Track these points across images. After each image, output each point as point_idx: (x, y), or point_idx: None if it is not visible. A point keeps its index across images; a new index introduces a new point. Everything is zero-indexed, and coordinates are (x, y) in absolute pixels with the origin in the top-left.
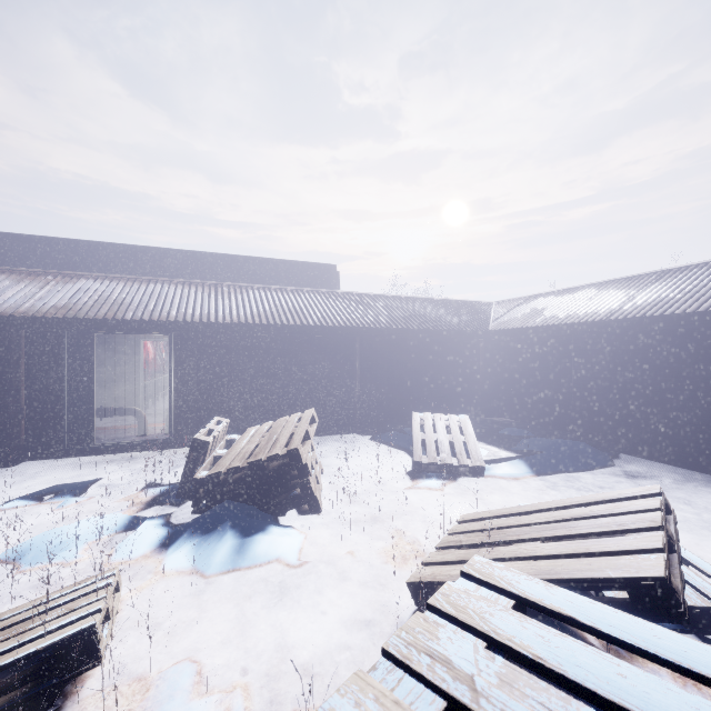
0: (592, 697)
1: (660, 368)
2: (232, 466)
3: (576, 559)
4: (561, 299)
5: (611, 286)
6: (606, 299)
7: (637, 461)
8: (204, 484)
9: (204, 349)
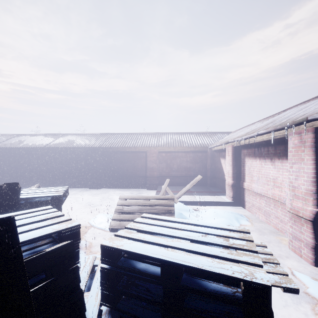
0: None
1: (59, 161)
2: None
3: None
4: (32, 137)
5: (49, 136)
6: (46, 140)
7: None
8: None
9: None
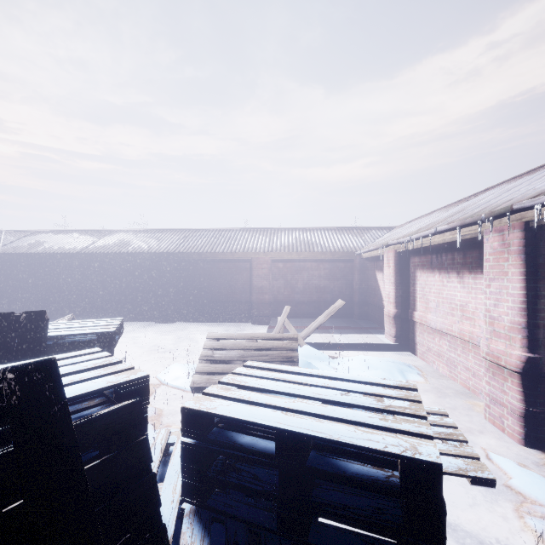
0: None
1: (105, 277)
2: None
3: None
4: (58, 236)
5: (87, 233)
6: (82, 241)
7: None
8: None
9: None
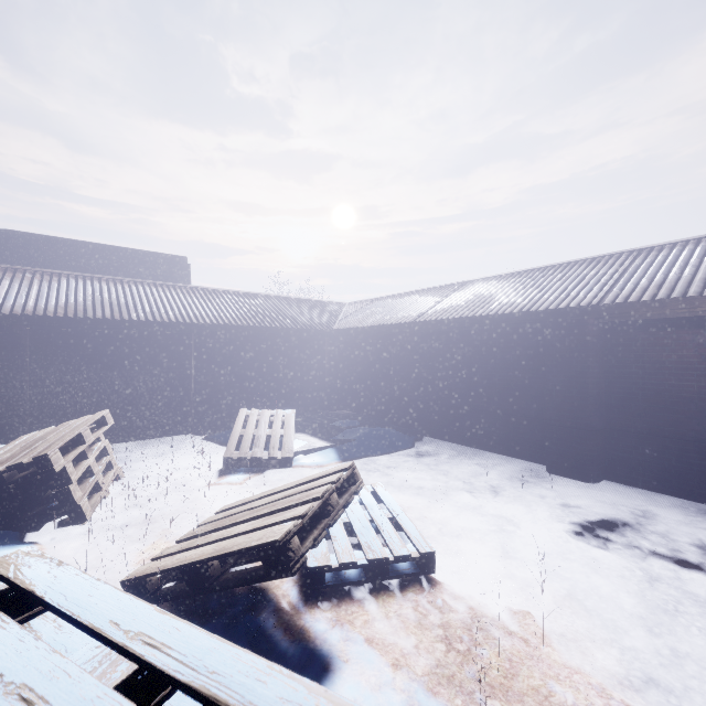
0: None
1: (450, 363)
2: None
3: (247, 534)
4: (394, 302)
5: (429, 293)
6: (420, 304)
7: (434, 442)
8: None
9: None
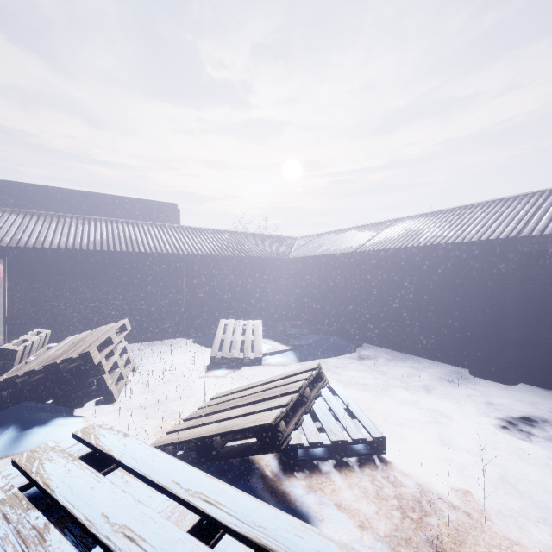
0: (57, 505)
1: (385, 285)
2: (29, 369)
3: (242, 417)
4: (337, 236)
5: (366, 228)
6: (359, 237)
7: (372, 348)
8: (6, 387)
9: (38, 271)
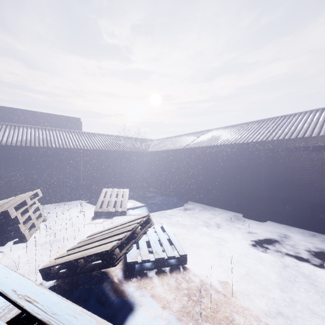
0: None
1: (200, 167)
2: None
3: (96, 247)
4: (175, 139)
5: (191, 135)
6: (187, 140)
7: (193, 203)
8: None
9: None
